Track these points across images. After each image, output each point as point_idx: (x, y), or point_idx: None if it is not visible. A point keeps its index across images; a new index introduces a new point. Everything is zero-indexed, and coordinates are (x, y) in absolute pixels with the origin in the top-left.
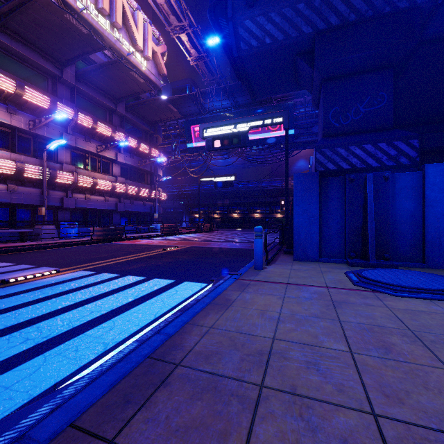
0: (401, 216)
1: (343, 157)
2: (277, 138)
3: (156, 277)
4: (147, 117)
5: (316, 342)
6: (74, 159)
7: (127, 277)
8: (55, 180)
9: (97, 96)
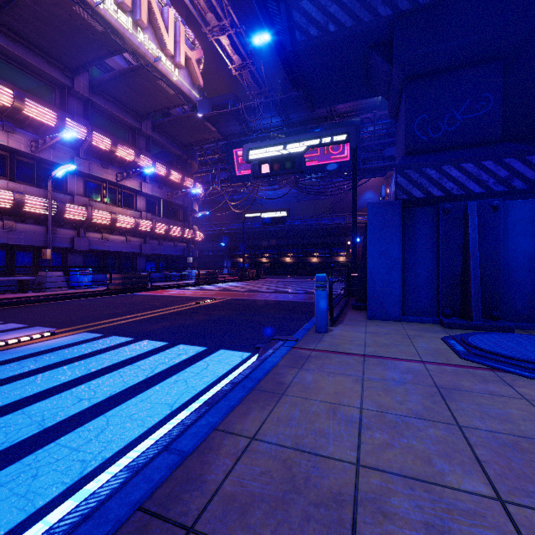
0: (516, 259)
1: (433, 180)
2: (339, 163)
3: (182, 342)
4: (179, 138)
5: (431, 474)
6: (88, 190)
7: (143, 342)
8: (63, 216)
9: (117, 112)
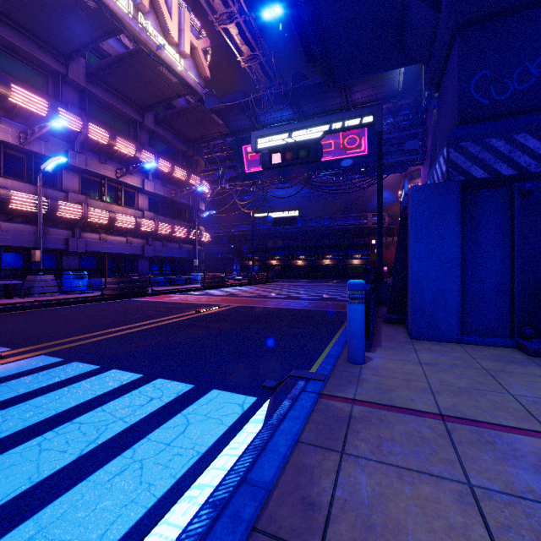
0: None
1: (501, 154)
2: (356, 158)
3: (162, 374)
4: (184, 133)
5: None
6: (85, 187)
7: (109, 373)
8: (55, 214)
9: (116, 103)
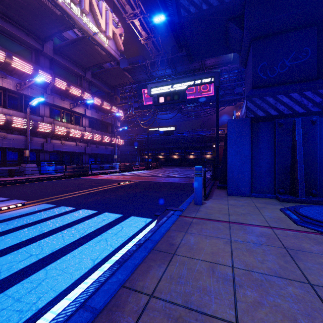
0: None
1: (271, 104)
2: (207, 97)
3: (106, 210)
4: (108, 82)
5: None
6: (52, 114)
7: (81, 210)
8: (36, 129)
9: (70, 66)
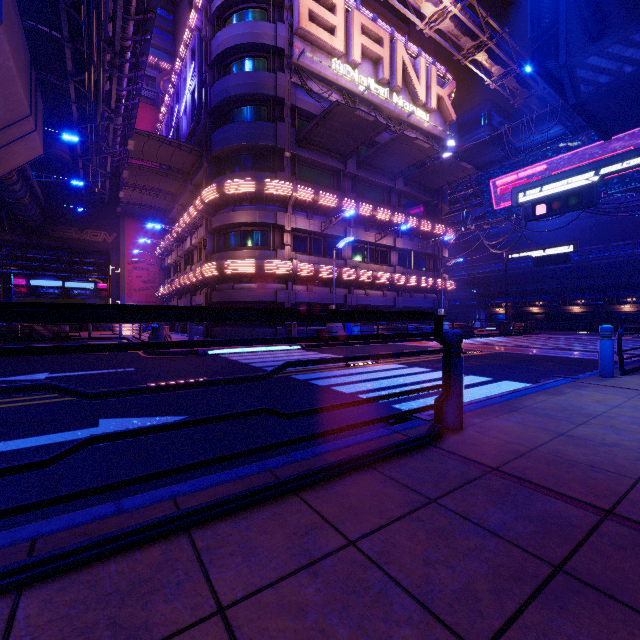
0: None
1: None
2: None
3: (470, 374)
4: (429, 185)
5: None
6: (354, 253)
7: (440, 372)
8: (341, 278)
9: (375, 178)
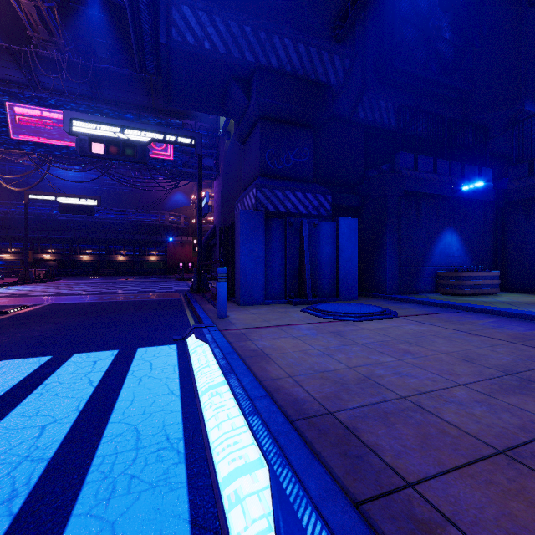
0: (324, 258)
1: (280, 200)
2: (161, 160)
3: (72, 352)
4: None
5: (375, 361)
6: None
7: (4, 363)
8: None
9: None
